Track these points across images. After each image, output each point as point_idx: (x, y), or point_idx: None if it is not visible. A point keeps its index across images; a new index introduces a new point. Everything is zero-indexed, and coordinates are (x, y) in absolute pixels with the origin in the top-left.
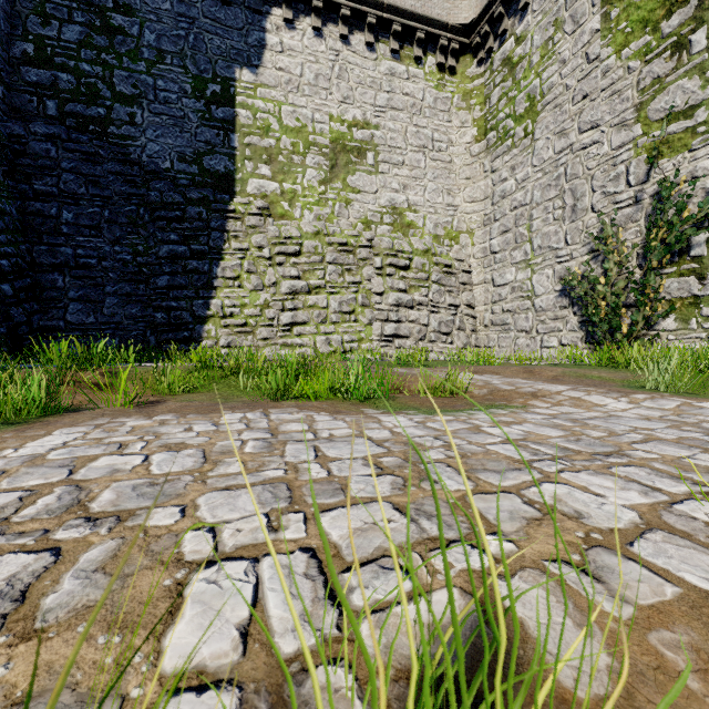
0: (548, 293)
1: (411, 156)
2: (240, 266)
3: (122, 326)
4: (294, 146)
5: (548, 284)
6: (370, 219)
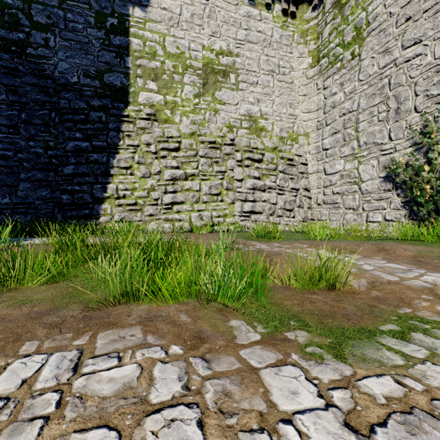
0: (373, 179)
1: (263, 78)
2: (132, 158)
3: (33, 205)
4: (174, 68)
5: (373, 172)
6: (232, 124)
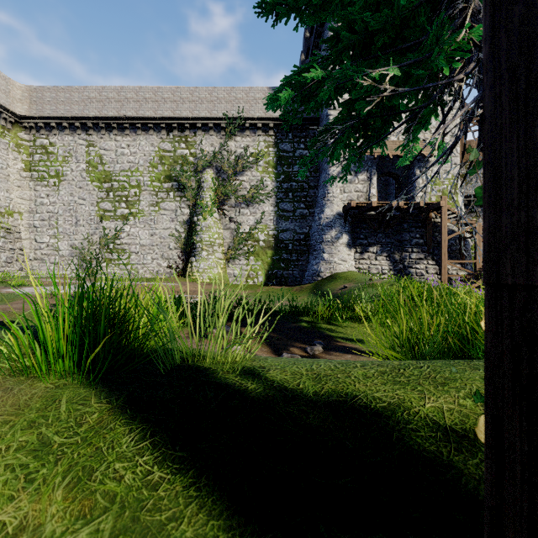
0: (66, 250)
1: None
2: None
3: None
4: None
5: (66, 247)
6: None
